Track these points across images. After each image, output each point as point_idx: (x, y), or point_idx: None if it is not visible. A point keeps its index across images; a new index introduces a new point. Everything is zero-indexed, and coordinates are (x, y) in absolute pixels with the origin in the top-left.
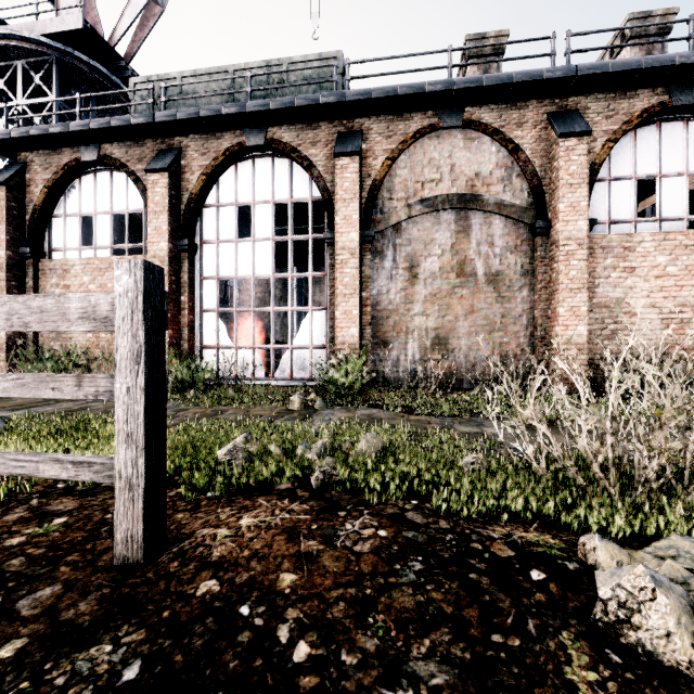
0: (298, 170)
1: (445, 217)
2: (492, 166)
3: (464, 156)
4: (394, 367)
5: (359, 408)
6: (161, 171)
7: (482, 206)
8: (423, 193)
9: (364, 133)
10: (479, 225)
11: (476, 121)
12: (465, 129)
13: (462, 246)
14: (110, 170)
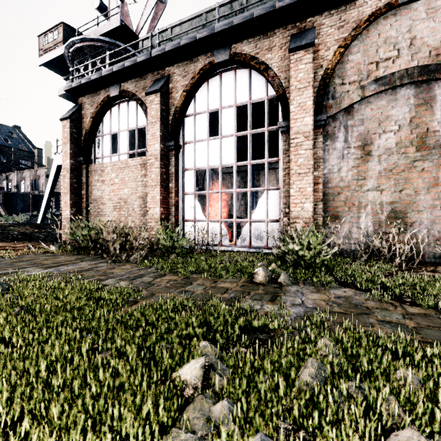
0: (256, 76)
1: (402, 92)
2: None
3: (427, 27)
4: (345, 239)
5: (328, 286)
6: (155, 92)
7: None
8: (377, 73)
9: (316, 29)
10: None
11: None
12: None
13: (423, 119)
14: (127, 101)
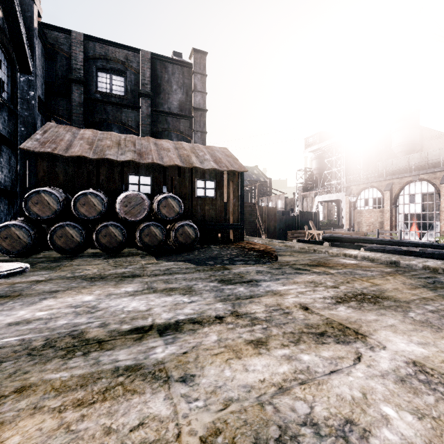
0: (430, 184)
1: None
2: None
3: None
4: None
5: None
6: (387, 190)
7: None
8: None
9: None
10: None
11: None
12: None
13: None
14: (372, 188)
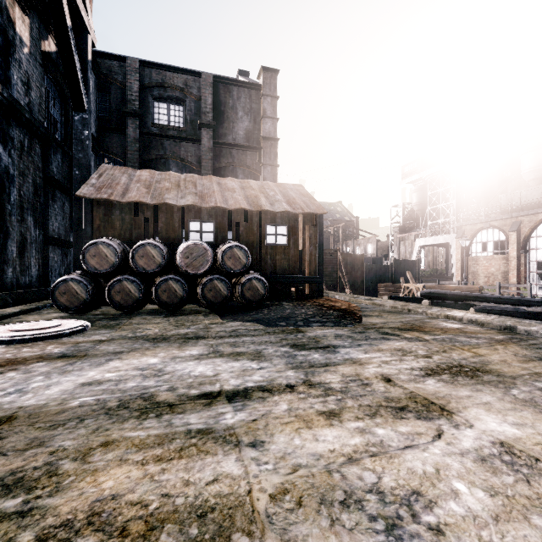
0: None
1: None
2: None
3: None
4: None
5: None
6: (513, 231)
7: None
8: None
9: None
10: None
11: None
12: None
13: None
14: (492, 228)
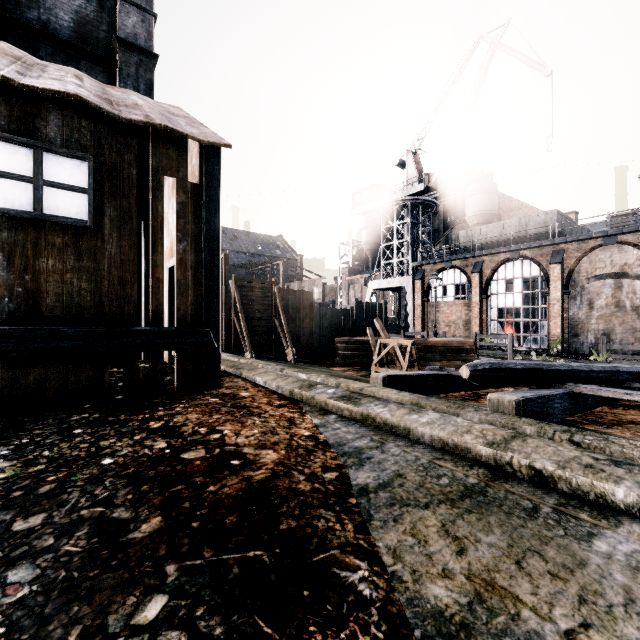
0: (534, 265)
1: (608, 282)
2: (634, 260)
3: (618, 256)
4: (580, 345)
5: (553, 357)
6: (477, 273)
7: (627, 277)
8: (595, 273)
9: (565, 250)
10: (627, 285)
11: (624, 242)
12: (618, 244)
13: (617, 294)
14: (453, 269)
